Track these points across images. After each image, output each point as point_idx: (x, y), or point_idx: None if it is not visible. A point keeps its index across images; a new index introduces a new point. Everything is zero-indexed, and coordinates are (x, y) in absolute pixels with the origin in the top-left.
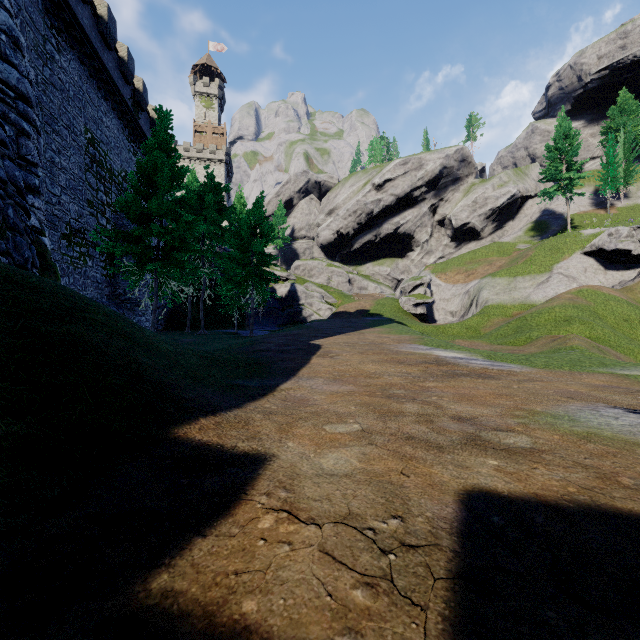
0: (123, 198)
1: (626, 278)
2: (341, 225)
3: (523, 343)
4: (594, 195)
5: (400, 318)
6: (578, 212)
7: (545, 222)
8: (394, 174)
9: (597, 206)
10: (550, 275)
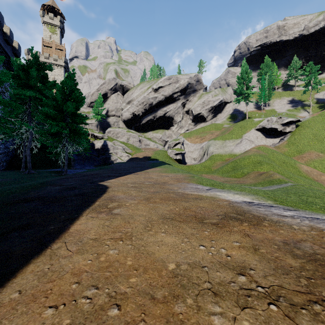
0: None
1: (275, 142)
2: (135, 110)
3: (240, 176)
4: (255, 103)
5: (168, 161)
6: (249, 111)
7: (235, 115)
8: (164, 84)
9: (257, 109)
10: (242, 140)
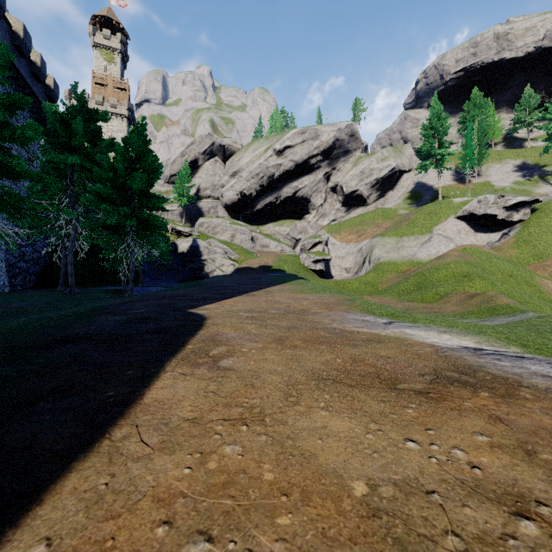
0: None
1: (492, 239)
2: (244, 186)
3: (432, 299)
4: (455, 172)
5: (302, 274)
6: (444, 185)
7: (419, 192)
8: (293, 142)
9: (458, 181)
10: (431, 236)
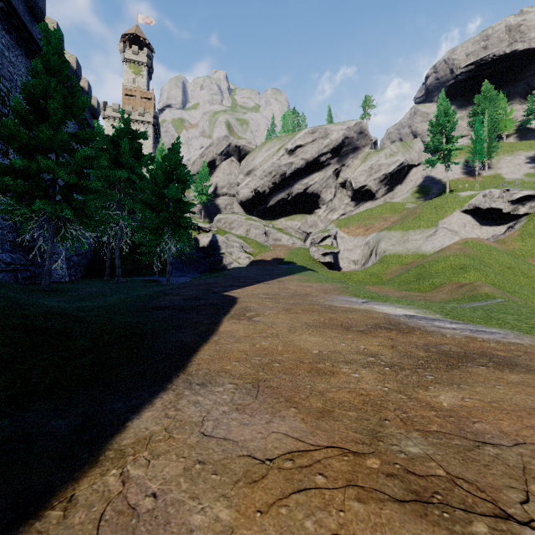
0: (5, 125)
1: (497, 232)
2: (258, 184)
3: (428, 289)
4: (464, 165)
5: (311, 266)
6: (453, 179)
7: (427, 186)
8: (304, 141)
9: (467, 174)
10: (436, 229)
